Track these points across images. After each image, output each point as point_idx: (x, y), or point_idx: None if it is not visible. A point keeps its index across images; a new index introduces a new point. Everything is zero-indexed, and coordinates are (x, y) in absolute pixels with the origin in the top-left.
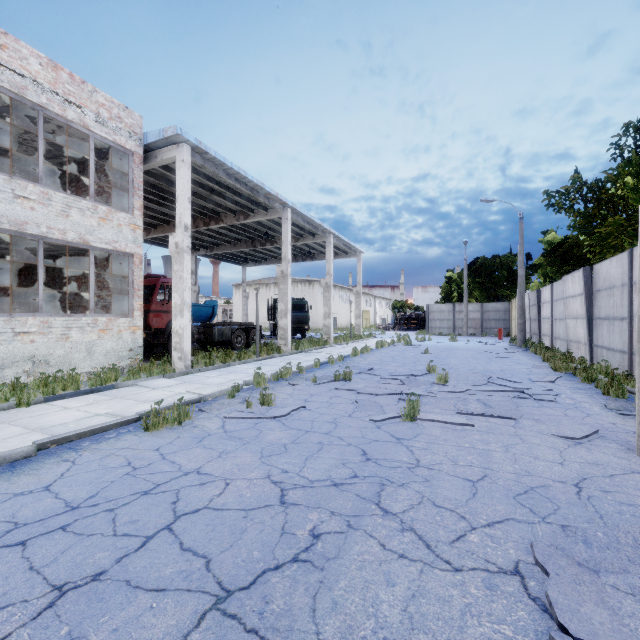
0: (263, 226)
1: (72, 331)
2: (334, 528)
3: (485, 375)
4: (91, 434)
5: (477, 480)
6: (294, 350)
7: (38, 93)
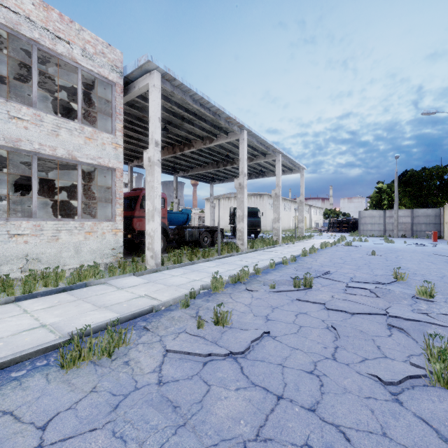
0: (225, 149)
1: (61, 233)
2: None
3: None
4: None
5: None
6: (249, 249)
7: (31, 29)
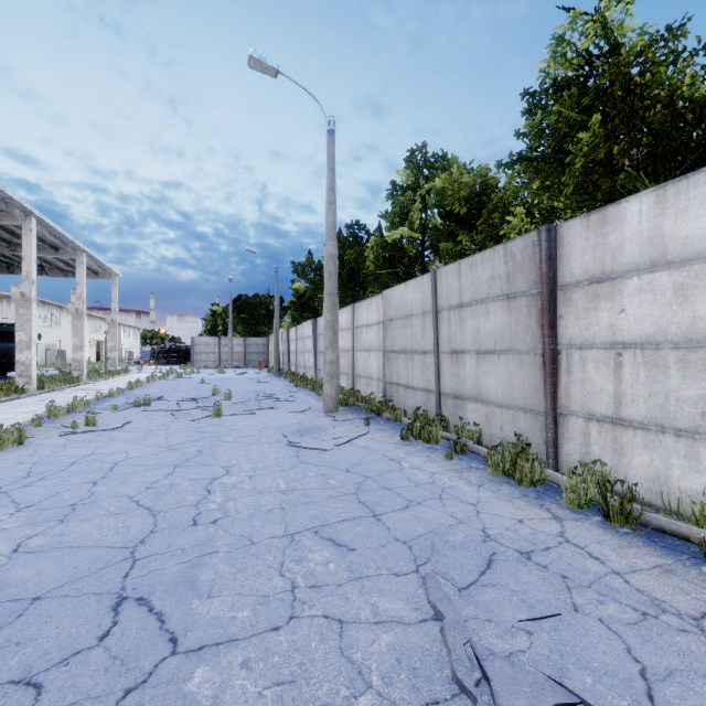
0: None
1: None
2: (207, 448)
3: (256, 392)
4: None
5: (262, 428)
6: (37, 390)
7: None
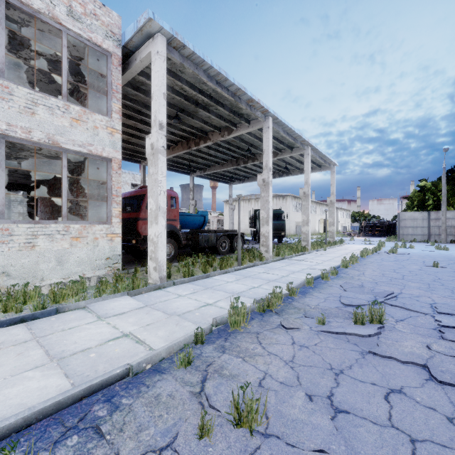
0: (245, 143)
1: (39, 239)
2: None
3: None
4: None
5: None
6: (274, 256)
7: None
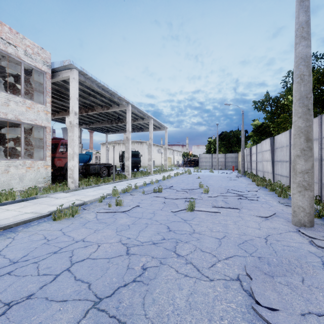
0: (117, 113)
1: (11, 168)
2: (153, 264)
3: (226, 188)
4: (23, 223)
5: (221, 238)
6: (133, 177)
7: None
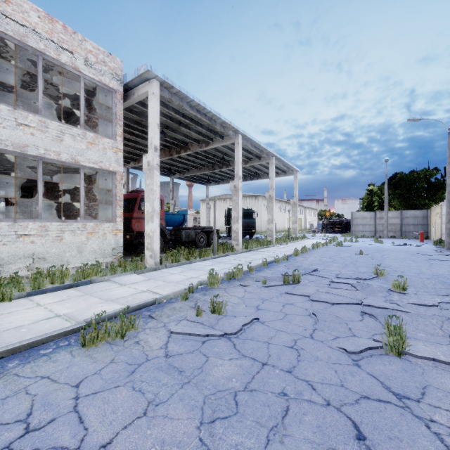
0: (220, 152)
1: (65, 234)
2: None
3: (444, 282)
4: (27, 348)
5: None
6: (244, 249)
7: (37, 40)
